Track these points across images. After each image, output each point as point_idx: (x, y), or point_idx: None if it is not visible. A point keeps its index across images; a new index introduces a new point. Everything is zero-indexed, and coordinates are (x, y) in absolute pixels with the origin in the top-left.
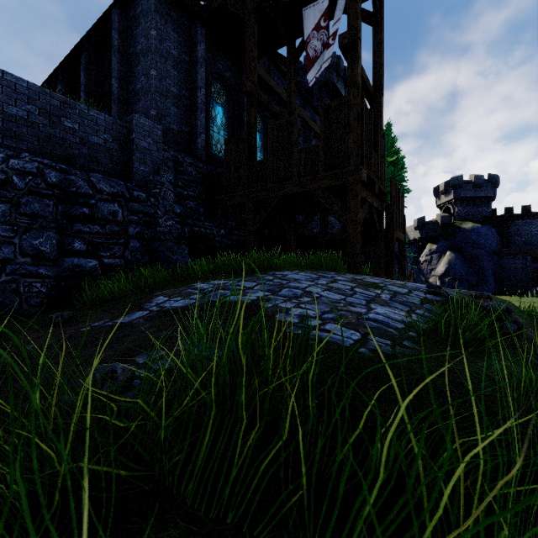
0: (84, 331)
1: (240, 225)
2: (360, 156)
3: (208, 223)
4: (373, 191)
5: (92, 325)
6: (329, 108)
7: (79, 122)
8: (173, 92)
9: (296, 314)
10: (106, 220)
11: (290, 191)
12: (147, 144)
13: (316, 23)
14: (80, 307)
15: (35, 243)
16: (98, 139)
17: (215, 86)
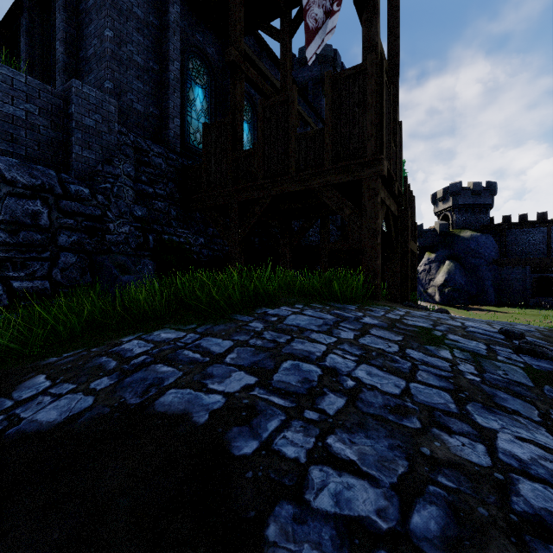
0: None
1: (223, 233)
2: (379, 144)
3: (183, 229)
4: (392, 191)
5: None
6: (337, 80)
7: None
8: (137, 63)
9: (328, 515)
10: (20, 225)
11: (286, 189)
12: (94, 122)
13: None
14: None
15: None
16: (15, 110)
17: (194, 62)
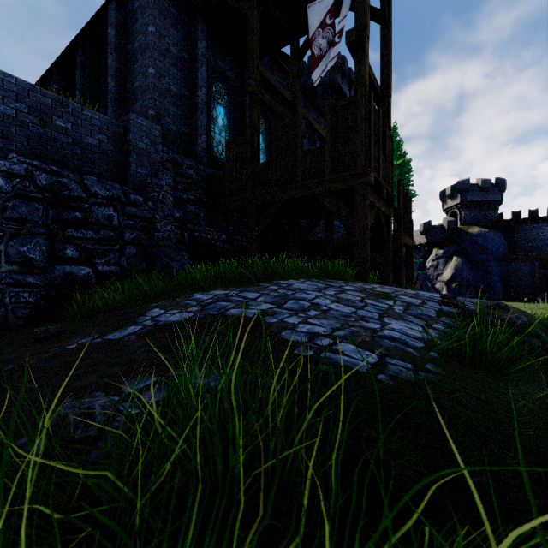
0: (70, 349)
1: (243, 230)
2: (368, 159)
3: (209, 228)
4: (381, 195)
5: (79, 342)
6: (335, 108)
7: (72, 121)
8: (172, 92)
9: (304, 332)
10: (100, 225)
11: (294, 194)
12: (145, 145)
13: (321, 20)
14: (70, 319)
15: (23, 250)
16: (93, 140)
17: (216, 85)
